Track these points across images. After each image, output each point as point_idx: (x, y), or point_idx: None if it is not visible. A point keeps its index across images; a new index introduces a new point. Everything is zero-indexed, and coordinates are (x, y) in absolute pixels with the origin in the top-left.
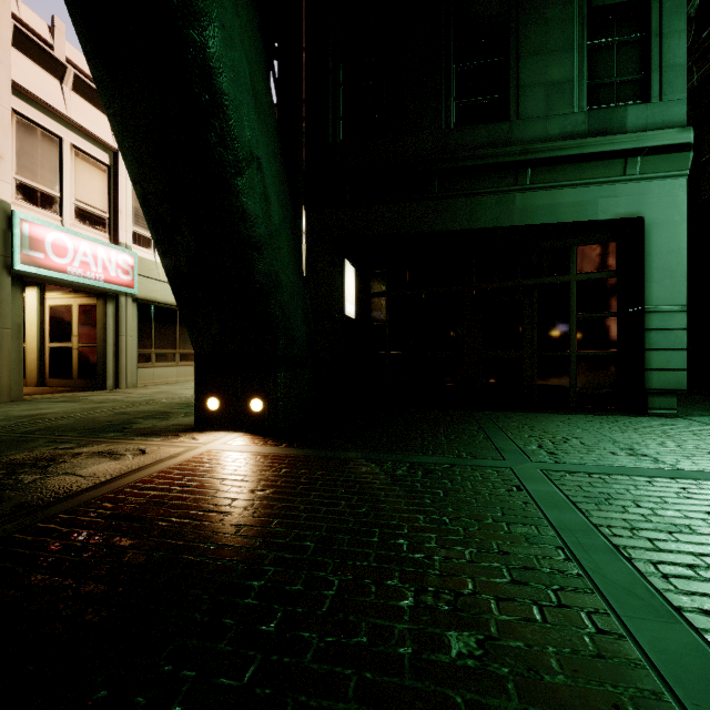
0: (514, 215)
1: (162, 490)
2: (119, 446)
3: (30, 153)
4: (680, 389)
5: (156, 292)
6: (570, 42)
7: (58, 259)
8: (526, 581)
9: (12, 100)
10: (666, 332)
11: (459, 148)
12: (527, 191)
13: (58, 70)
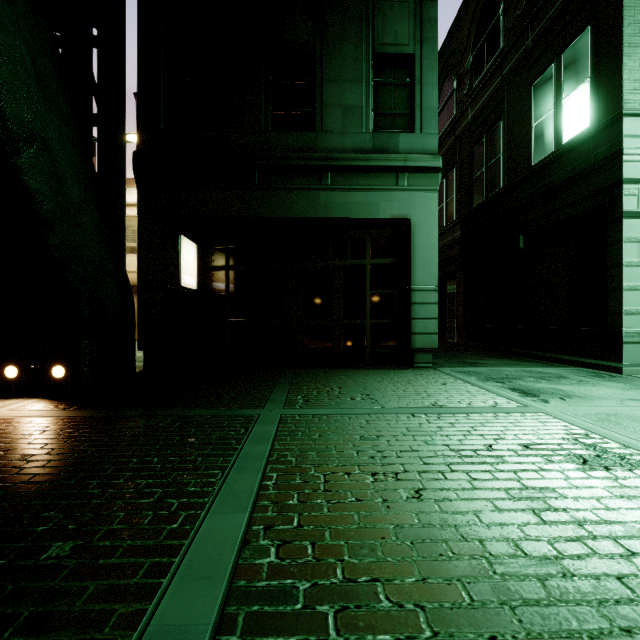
0: (319, 209)
1: None
2: None
3: None
4: (434, 348)
5: None
6: (360, 77)
7: None
8: (166, 499)
9: None
10: (425, 305)
11: (276, 148)
12: (329, 190)
13: None
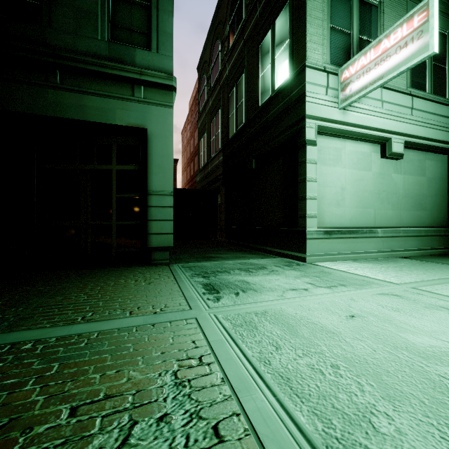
0: (46, 106)
1: None
2: None
3: None
4: (169, 246)
5: None
6: None
7: None
8: None
9: None
10: (161, 208)
11: None
12: (59, 89)
13: None
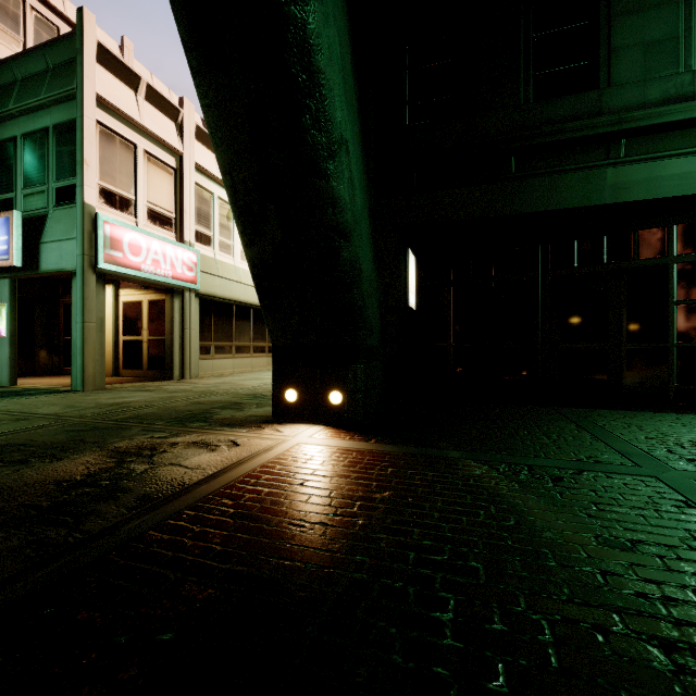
0: (604, 193)
1: (275, 487)
2: (209, 436)
3: (110, 160)
4: None
5: (216, 287)
6: None
7: (133, 257)
8: None
9: (96, 112)
10: None
11: (539, 123)
12: (620, 165)
13: (133, 81)
